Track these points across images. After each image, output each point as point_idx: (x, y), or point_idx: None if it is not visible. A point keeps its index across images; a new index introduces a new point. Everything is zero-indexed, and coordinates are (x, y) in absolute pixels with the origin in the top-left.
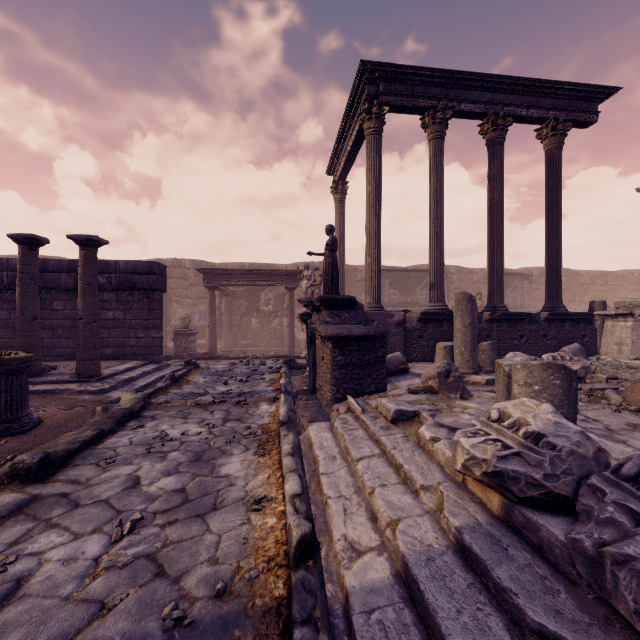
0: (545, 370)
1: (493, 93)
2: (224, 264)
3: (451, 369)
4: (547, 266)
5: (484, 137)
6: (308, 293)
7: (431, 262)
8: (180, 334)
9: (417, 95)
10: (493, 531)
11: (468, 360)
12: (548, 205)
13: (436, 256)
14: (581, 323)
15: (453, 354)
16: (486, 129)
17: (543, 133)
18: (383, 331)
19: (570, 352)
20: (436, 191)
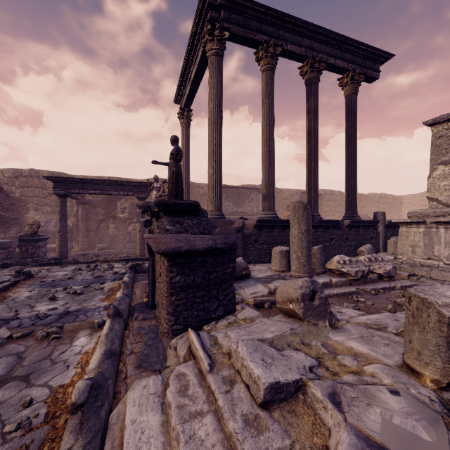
0: None
1: (311, 41)
2: (83, 176)
3: (316, 289)
4: (347, 184)
5: (303, 77)
6: None
7: (264, 176)
8: (26, 240)
9: (253, 28)
10: None
11: (304, 264)
12: (348, 137)
13: (268, 171)
14: (370, 228)
15: (288, 258)
16: (305, 70)
17: (344, 81)
18: (233, 242)
19: (366, 251)
20: (268, 115)
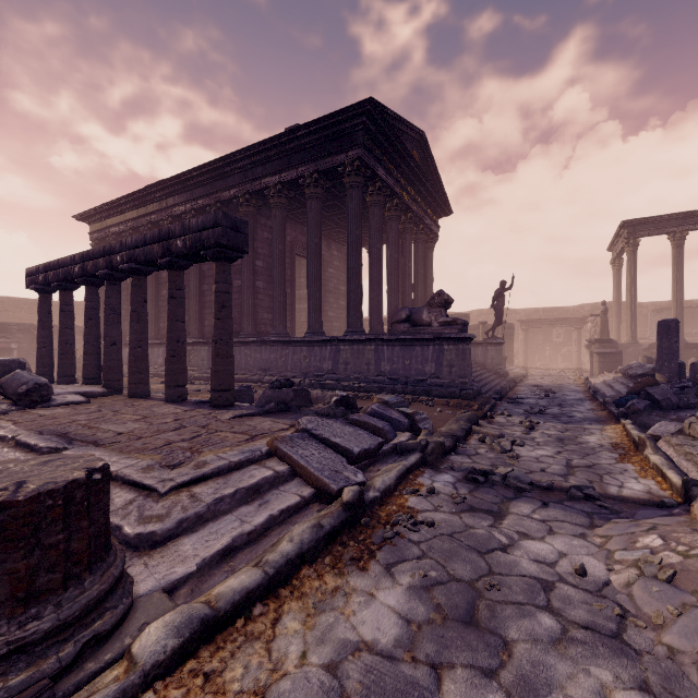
0: (643, 357)
1: None
2: (523, 310)
3: None
4: None
5: None
6: (591, 331)
7: (673, 316)
8: None
9: (661, 228)
10: (618, 377)
11: None
12: None
13: (676, 312)
14: None
15: None
16: None
17: None
18: (619, 351)
19: None
20: (676, 277)
